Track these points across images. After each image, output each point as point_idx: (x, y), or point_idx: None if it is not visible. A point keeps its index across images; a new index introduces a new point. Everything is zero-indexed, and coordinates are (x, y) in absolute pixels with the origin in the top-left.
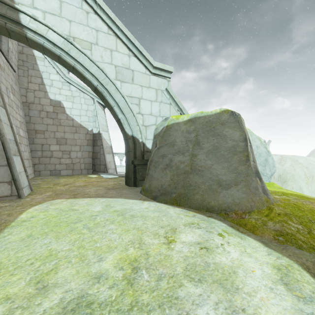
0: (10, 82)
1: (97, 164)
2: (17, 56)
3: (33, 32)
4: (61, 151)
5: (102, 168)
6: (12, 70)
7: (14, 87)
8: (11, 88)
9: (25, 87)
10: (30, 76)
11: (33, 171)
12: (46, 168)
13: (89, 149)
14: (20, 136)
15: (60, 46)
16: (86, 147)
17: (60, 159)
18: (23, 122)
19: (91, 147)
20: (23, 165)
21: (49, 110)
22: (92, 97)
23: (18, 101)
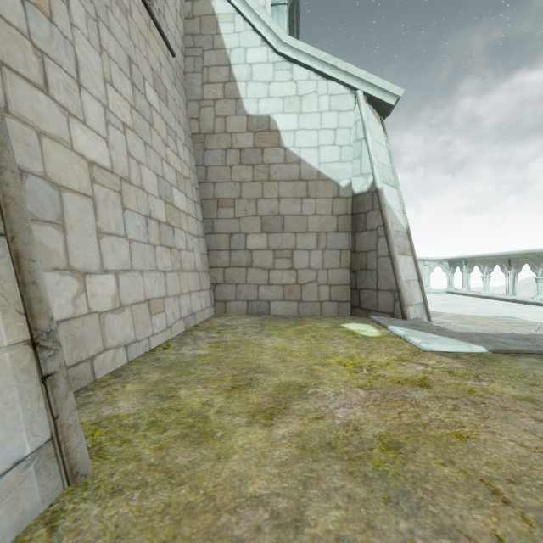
0: (149, 62)
1: (367, 287)
2: (183, 27)
3: None
4: (270, 250)
5: (383, 300)
6: (163, 45)
7: (167, 85)
8: (153, 77)
9: (197, 97)
10: (207, 68)
11: (211, 301)
12: (238, 294)
13: (343, 243)
14: (174, 208)
15: None
16: (333, 238)
17: (268, 272)
18: (190, 179)
19: (347, 237)
20: (25, 302)
21: (244, 143)
22: (351, 85)
23: (180, 126)
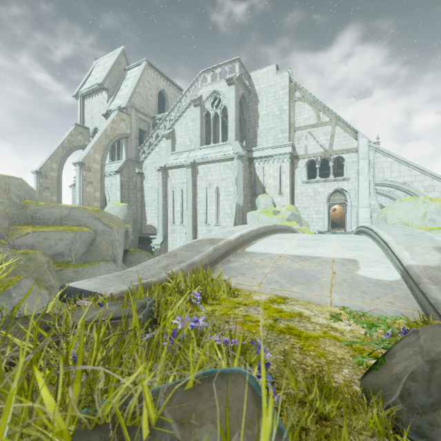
0: None
1: None
2: None
3: (379, 192)
4: None
5: None
6: None
7: None
8: None
9: None
10: None
11: None
12: None
13: None
14: None
15: (386, 194)
16: None
17: None
18: None
19: None
20: None
21: None
22: None
23: None
